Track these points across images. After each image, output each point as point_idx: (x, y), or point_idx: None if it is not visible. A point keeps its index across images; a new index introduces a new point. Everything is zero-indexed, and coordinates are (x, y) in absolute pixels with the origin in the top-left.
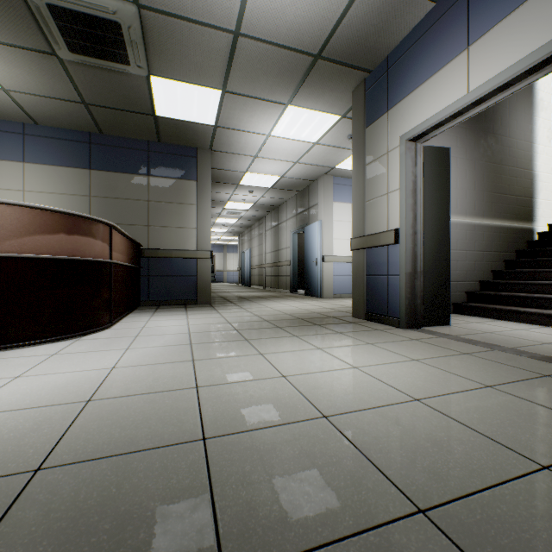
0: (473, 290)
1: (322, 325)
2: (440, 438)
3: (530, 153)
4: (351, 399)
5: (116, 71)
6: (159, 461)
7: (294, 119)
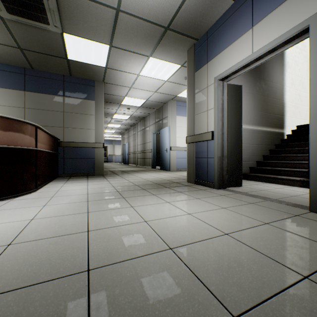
0: (253, 166)
1: (169, 187)
2: (242, 260)
3: (282, 91)
4: (187, 235)
5: (41, 28)
6: (53, 290)
7: (153, 66)
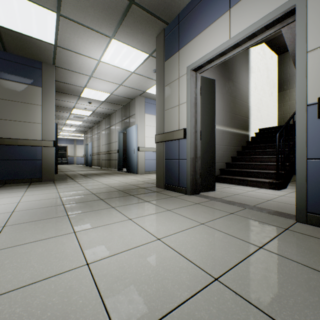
0: (222, 168)
1: (135, 195)
2: None
3: (247, 94)
4: (155, 294)
5: None
6: None
7: (117, 51)
